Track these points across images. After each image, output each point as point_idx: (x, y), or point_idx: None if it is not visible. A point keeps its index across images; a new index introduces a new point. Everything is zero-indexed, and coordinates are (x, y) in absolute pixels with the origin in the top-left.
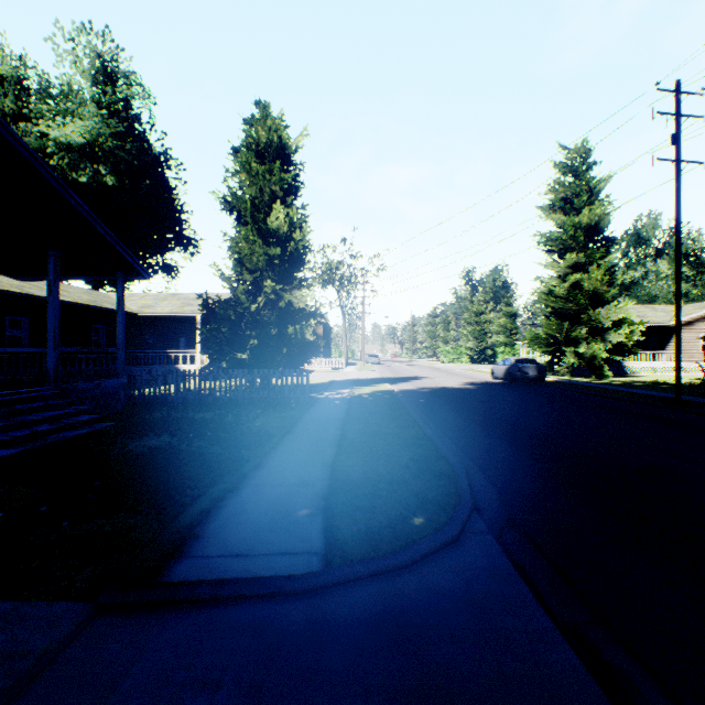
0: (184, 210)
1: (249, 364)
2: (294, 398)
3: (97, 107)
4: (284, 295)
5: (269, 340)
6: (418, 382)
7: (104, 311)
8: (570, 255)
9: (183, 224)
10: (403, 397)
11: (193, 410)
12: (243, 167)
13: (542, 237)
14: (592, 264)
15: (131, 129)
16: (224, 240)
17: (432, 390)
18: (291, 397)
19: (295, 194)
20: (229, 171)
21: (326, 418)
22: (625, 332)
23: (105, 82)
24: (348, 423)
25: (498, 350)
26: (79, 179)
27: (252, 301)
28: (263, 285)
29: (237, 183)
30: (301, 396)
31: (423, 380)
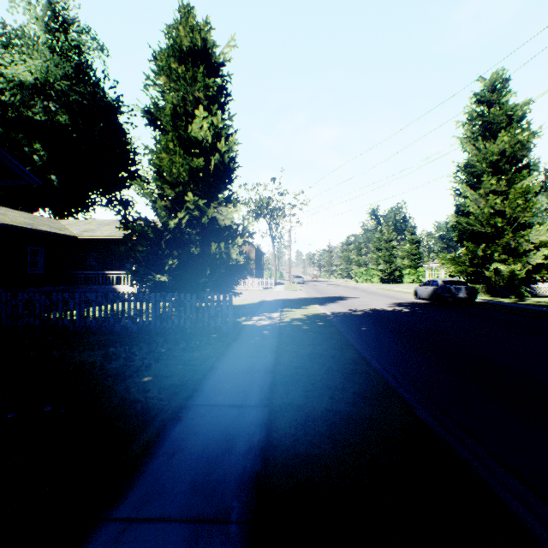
0: (138, 153)
1: (170, 286)
2: (215, 327)
3: (49, 50)
4: (207, 210)
5: (191, 260)
6: (345, 303)
7: (41, 233)
8: (490, 180)
9: (136, 164)
10: (339, 323)
11: (83, 346)
12: (162, 69)
13: (458, 166)
14: (510, 190)
15: (83, 74)
16: (145, 154)
17: (365, 313)
18: (211, 326)
19: (222, 107)
20: (150, 79)
21: (247, 367)
22: (546, 253)
23: (57, 28)
24: (280, 383)
25: (404, 272)
26: (34, 117)
27: (170, 215)
28: (187, 202)
29: (159, 93)
30: (222, 324)
31: (350, 300)
